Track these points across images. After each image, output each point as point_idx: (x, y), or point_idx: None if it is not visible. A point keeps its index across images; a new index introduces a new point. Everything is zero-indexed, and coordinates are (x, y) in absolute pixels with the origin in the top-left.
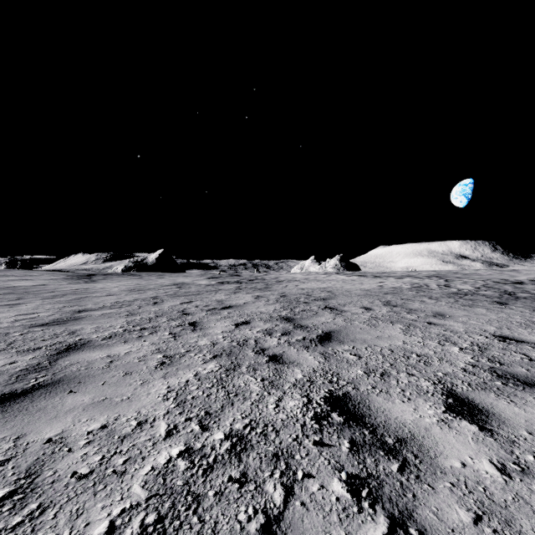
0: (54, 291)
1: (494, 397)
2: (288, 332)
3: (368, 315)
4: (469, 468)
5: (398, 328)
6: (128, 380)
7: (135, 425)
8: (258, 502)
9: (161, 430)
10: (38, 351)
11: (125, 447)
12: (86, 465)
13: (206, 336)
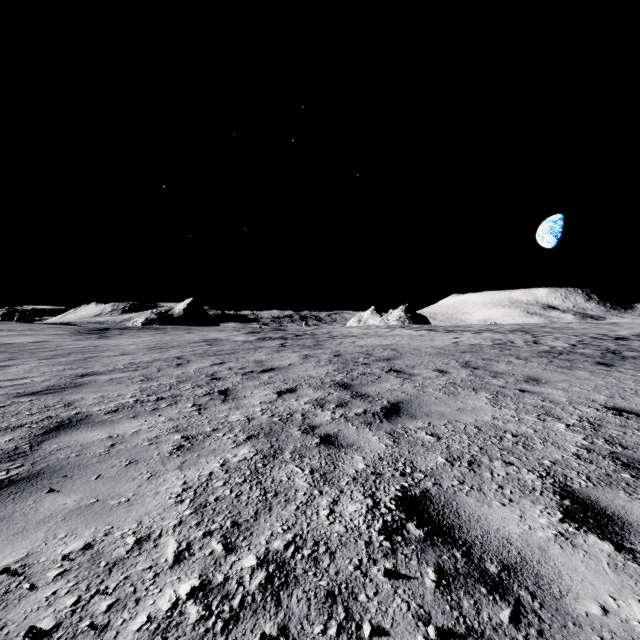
0: (56, 349)
1: (625, 497)
2: (345, 403)
3: (444, 380)
4: (613, 616)
5: (483, 397)
6: (131, 473)
7: (131, 543)
8: None
9: (168, 553)
10: (19, 430)
11: (113, 582)
12: (51, 613)
13: (239, 409)
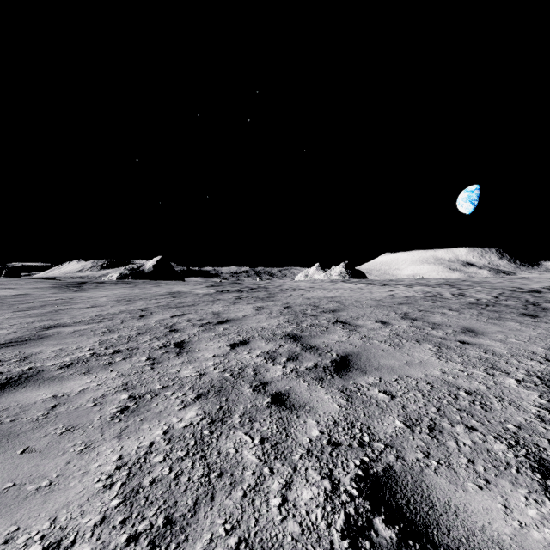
0: (33, 301)
1: None
2: (296, 356)
3: (387, 331)
4: None
5: (427, 349)
6: (63, 444)
7: None
8: None
9: None
10: None
11: None
12: None
13: (192, 363)
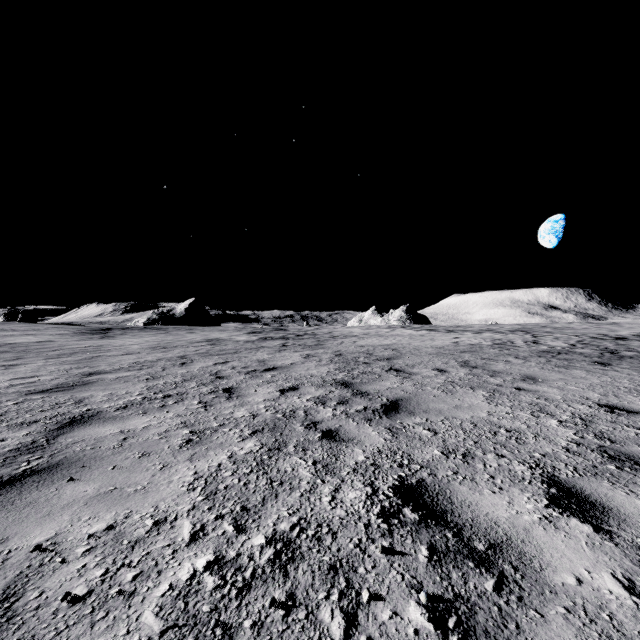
0: (61, 349)
1: (608, 486)
2: (346, 400)
3: (442, 379)
4: (586, 586)
5: (480, 395)
6: (144, 464)
7: (150, 525)
8: (310, 637)
9: (184, 533)
10: (35, 425)
11: (136, 557)
12: (83, 582)
13: (244, 405)
